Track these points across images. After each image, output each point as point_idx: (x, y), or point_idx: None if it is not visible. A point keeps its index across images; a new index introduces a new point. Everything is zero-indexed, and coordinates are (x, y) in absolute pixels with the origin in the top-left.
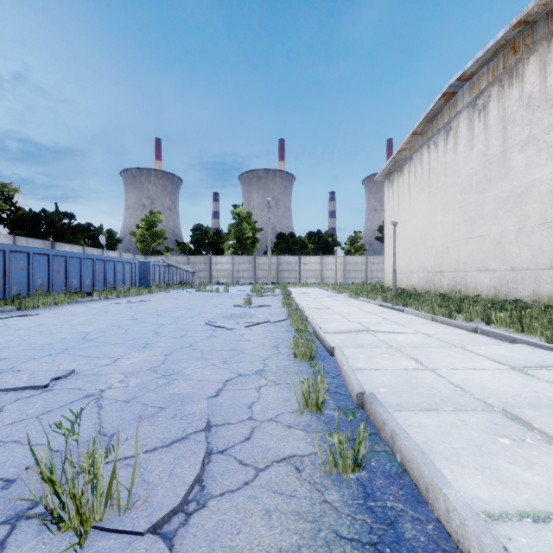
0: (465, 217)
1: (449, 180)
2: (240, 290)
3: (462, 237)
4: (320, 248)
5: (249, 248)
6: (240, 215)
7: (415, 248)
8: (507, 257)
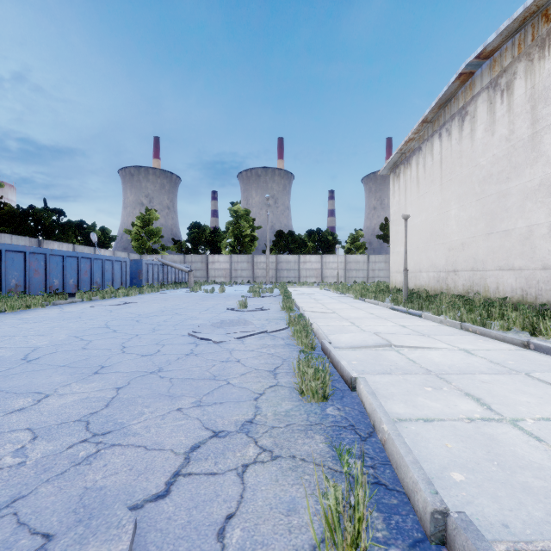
0: (484, 210)
1: (465, 170)
2: (237, 290)
3: (481, 232)
4: (320, 246)
5: (247, 246)
6: (238, 213)
7: (424, 245)
8: (537, 255)
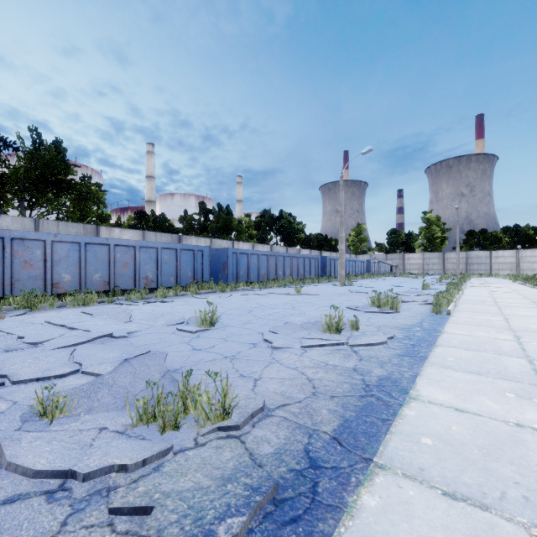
0: None
1: None
2: (432, 278)
3: None
4: (519, 241)
5: (437, 245)
6: (429, 219)
7: None
8: None
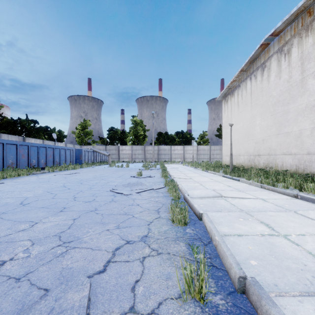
0: (275, 121)
1: (264, 98)
2: (136, 166)
3: (273, 133)
4: (182, 141)
5: (141, 141)
6: (136, 122)
7: (241, 140)
8: (304, 146)
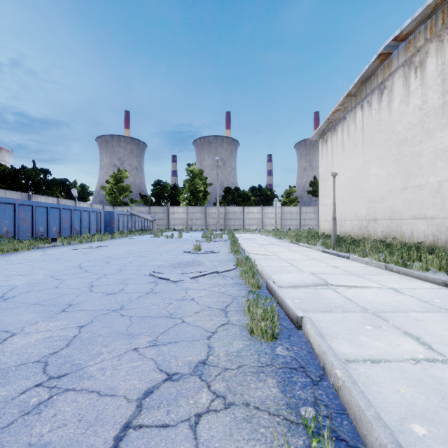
0: (400, 168)
1: (383, 135)
2: (192, 236)
3: (397, 187)
4: (260, 200)
5: (201, 200)
6: (193, 172)
7: (348, 198)
8: (447, 206)
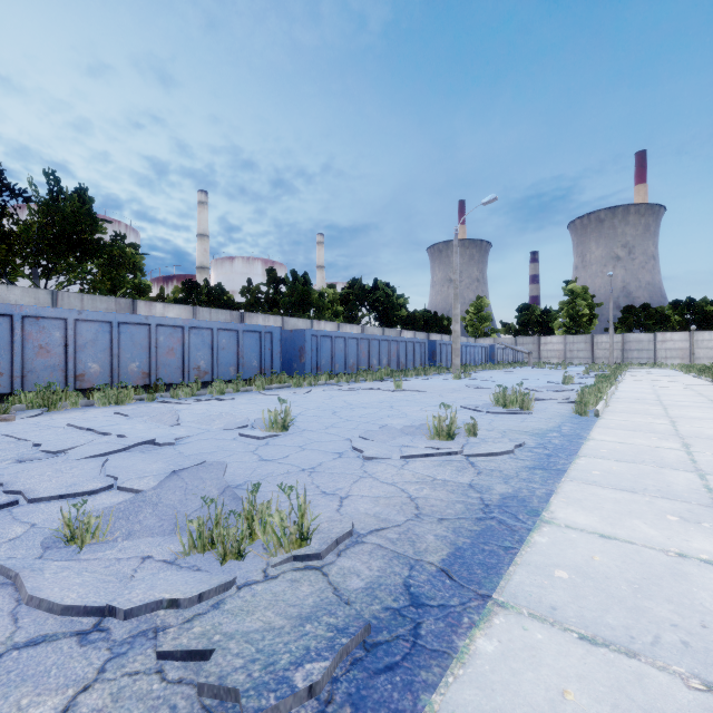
0: None
1: None
2: (576, 369)
3: None
4: (693, 320)
5: (584, 326)
6: (573, 291)
7: None
8: None
